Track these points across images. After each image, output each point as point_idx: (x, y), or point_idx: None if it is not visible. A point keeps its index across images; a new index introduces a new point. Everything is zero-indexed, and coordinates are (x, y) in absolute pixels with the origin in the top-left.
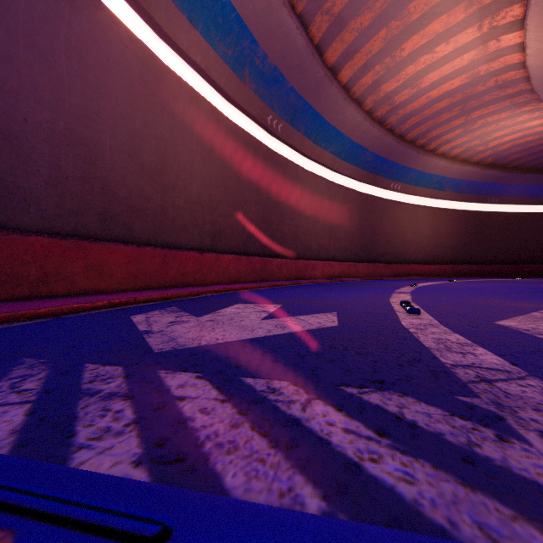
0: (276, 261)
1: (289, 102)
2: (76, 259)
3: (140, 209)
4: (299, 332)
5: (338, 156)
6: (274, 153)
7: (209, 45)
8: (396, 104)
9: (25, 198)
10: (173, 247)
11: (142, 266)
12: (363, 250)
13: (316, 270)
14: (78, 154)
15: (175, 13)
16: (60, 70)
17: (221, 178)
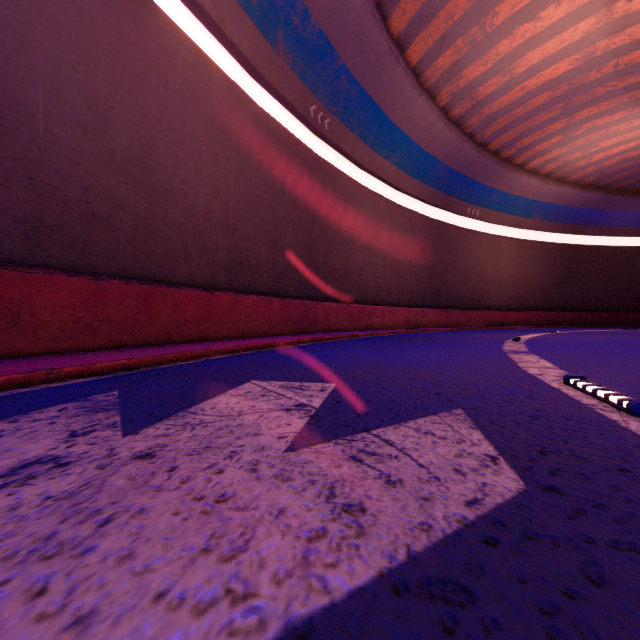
0: (321, 306)
1: (340, 87)
2: None
3: (106, 221)
4: (428, 561)
5: (403, 169)
6: (319, 159)
7: None
8: (480, 99)
9: None
10: (166, 282)
11: (104, 311)
12: (433, 293)
13: (374, 317)
14: None
15: None
16: None
17: (242, 186)
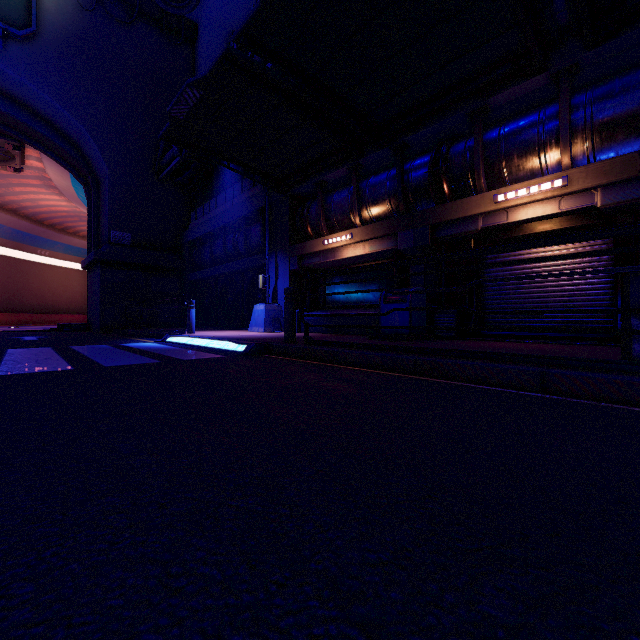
0: None
1: None
2: None
3: None
4: None
5: None
6: None
7: None
8: (25, 206)
9: None
10: None
11: None
12: (5, 302)
13: None
14: None
15: None
16: None
17: None
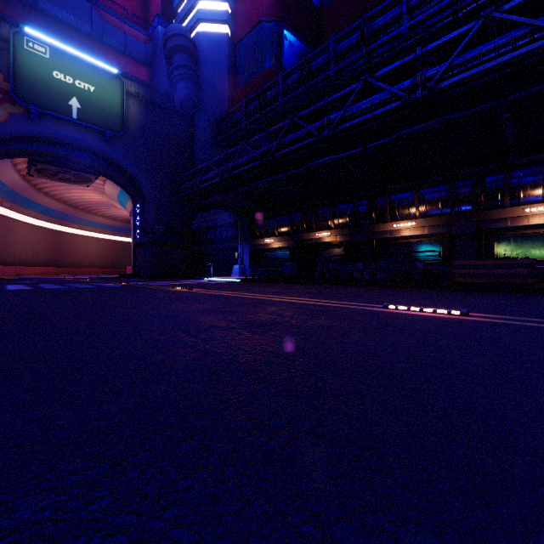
0: (7, 267)
1: (15, 196)
2: None
3: None
4: None
5: (39, 213)
6: (4, 216)
7: None
8: (72, 199)
9: None
10: None
11: None
12: (54, 260)
13: (26, 271)
14: None
15: None
16: None
17: None
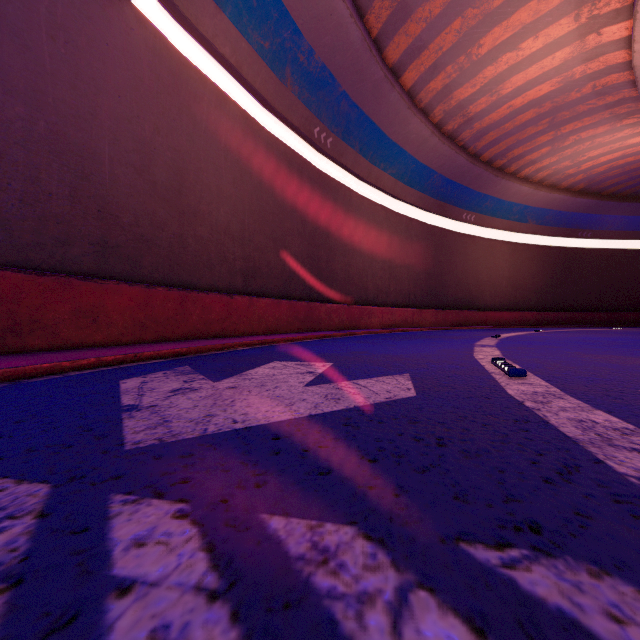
0: (324, 307)
1: (341, 110)
2: (60, 302)
3: (151, 240)
4: (360, 407)
5: (400, 179)
6: (322, 175)
7: (241, 34)
8: (471, 116)
9: None
10: (194, 288)
11: (153, 312)
12: (430, 294)
13: (373, 317)
14: (65, 165)
15: None
16: (40, 53)
17: (255, 203)
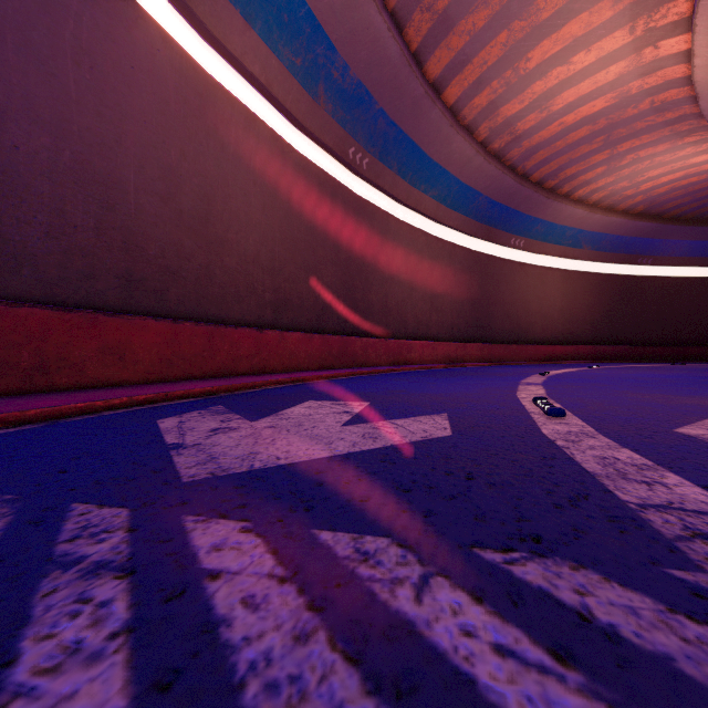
0: (360, 341)
1: (378, 129)
2: (87, 339)
3: (177, 272)
4: (397, 446)
5: (443, 202)
6: (357, 198)
7: (271, 51)
8: (519, 133)
9: (16, 254)
10: (222, 322)
11: (180, 349)
12: (475, 327)
13: (412, 352)
14: (91, 196)
15: (224, 7)
16: (65, 80)
17: (286, 230)
